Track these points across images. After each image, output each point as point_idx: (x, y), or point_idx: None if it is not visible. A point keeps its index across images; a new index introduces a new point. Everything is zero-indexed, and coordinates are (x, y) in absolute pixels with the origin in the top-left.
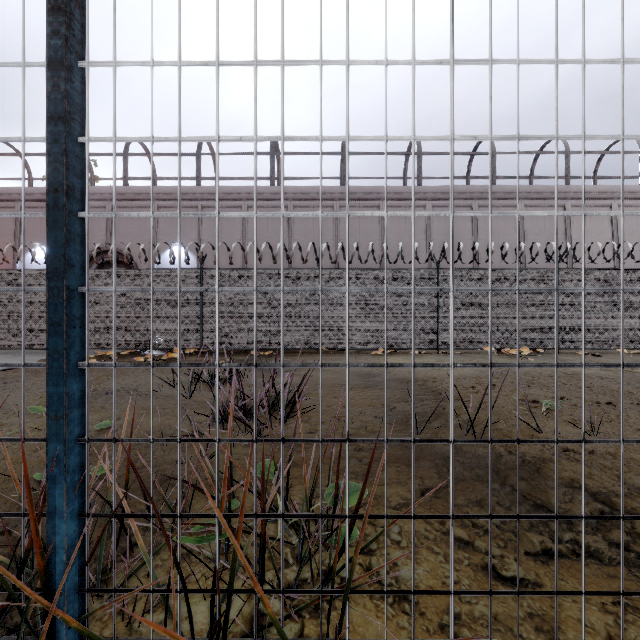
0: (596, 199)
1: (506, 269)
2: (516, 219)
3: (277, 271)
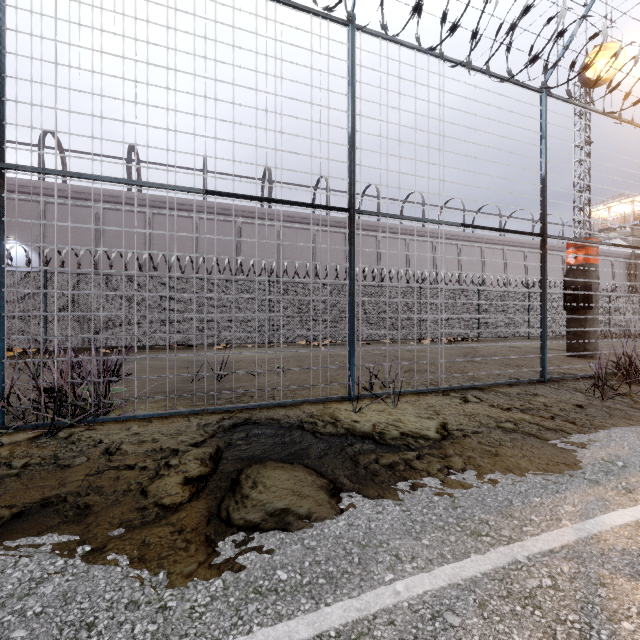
0: (396, 233)
1: (318, 284)
2: (344, 243)
3: (128, 277)
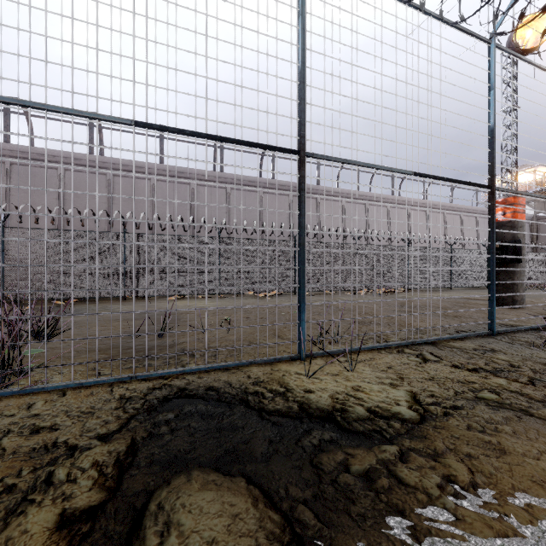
0: (334, 196)
1: (265, 240)
2: (288, 204)
3: (85, 232)
